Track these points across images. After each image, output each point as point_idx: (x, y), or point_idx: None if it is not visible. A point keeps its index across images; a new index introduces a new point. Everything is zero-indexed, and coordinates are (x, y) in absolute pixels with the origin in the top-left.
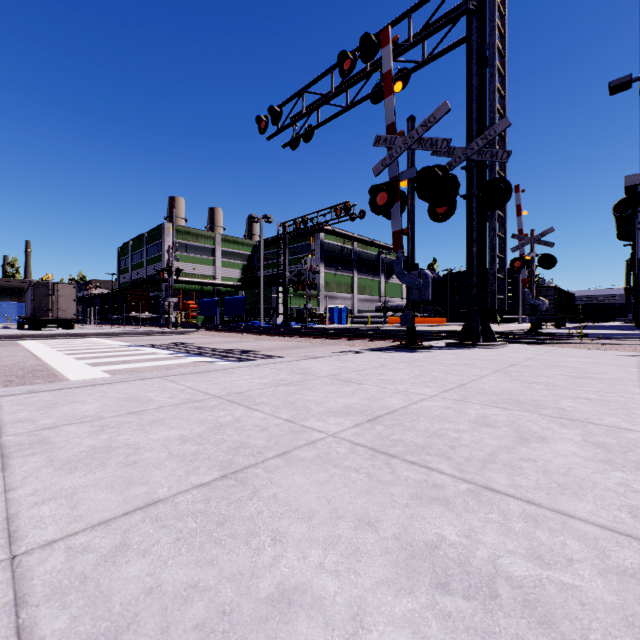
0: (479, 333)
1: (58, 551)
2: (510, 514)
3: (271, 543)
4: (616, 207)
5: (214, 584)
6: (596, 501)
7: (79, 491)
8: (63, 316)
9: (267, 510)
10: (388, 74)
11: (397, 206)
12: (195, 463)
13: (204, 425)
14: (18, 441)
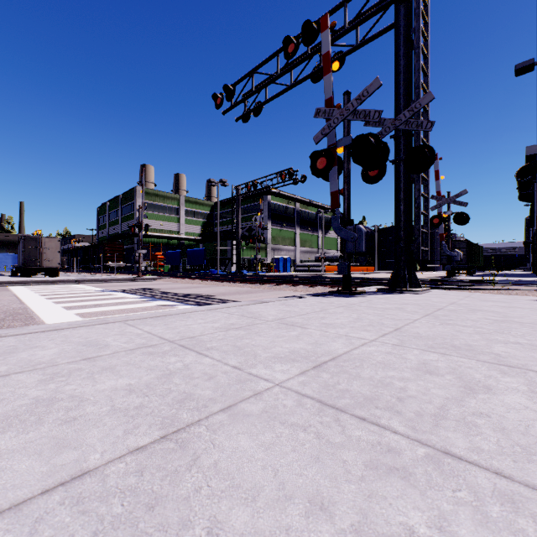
0: (406, 280)
1: None
2: (481, 492)
3: None
4: (518, 173)
5: None
6: None
7: (2, 458)
8: (49, 265)
9: (206, 486)
10: (327, 55)
11: (335, 170)
12: (136, 419)
13: (153, 373)
14: None
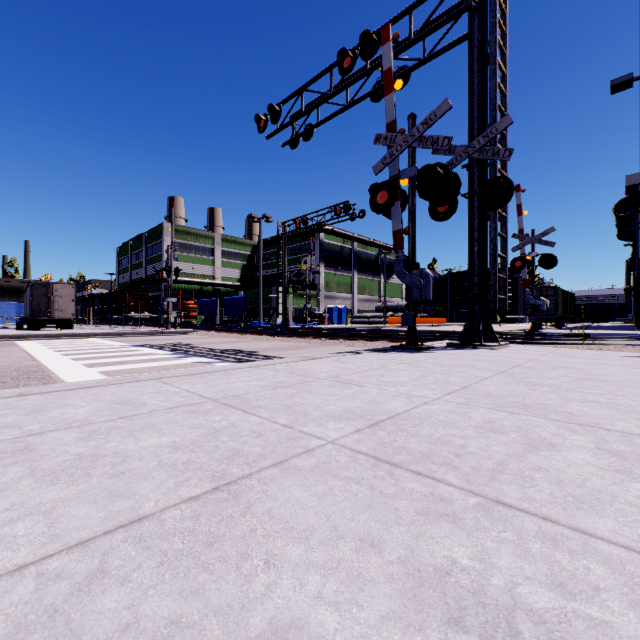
0: (480, 333)
1: (28, 578)
2: (525, 533)
3: (264, 568)
4: (617, 207)
5: (199, 619)
6: (617, 517)
7: (59, 506)
8: (62, 316)
9: (261, 528)
10: (388, 71)
11: (397, 205)
12: (186, 473)
13: (198, 431)
14: (0, 449)
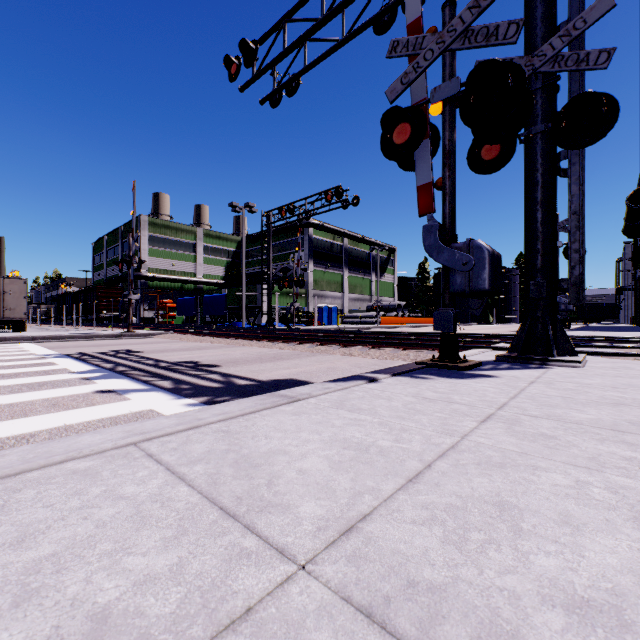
0: (550, 342)
1: None
2: None
3: None
4: (632, 197)
5: None
6: None
7: None
8: (11, 316)
9: None
10: None
11: (425, 145)
12: None
13: None
14: None
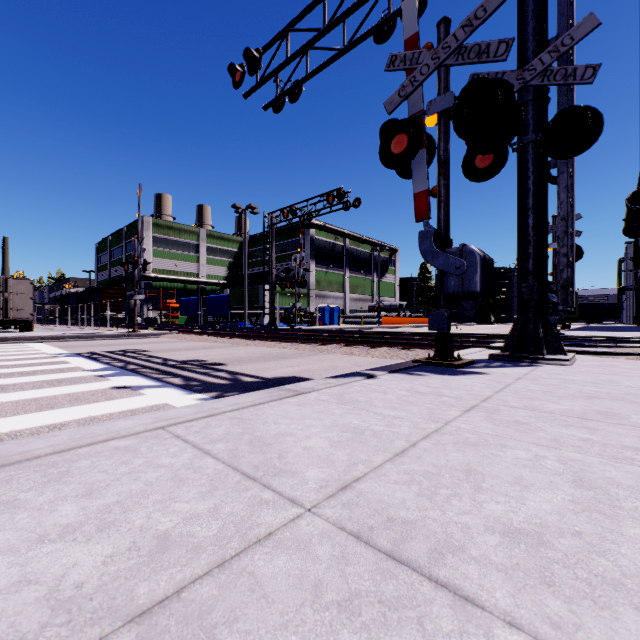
0: (541, 341)
1: None
2: None
3: None
4: (631, 198)
5: None
6: None
7: None
8: (18, 316)
9: None
10: None
11: (421, 155)
12: None
13: None
14: None
